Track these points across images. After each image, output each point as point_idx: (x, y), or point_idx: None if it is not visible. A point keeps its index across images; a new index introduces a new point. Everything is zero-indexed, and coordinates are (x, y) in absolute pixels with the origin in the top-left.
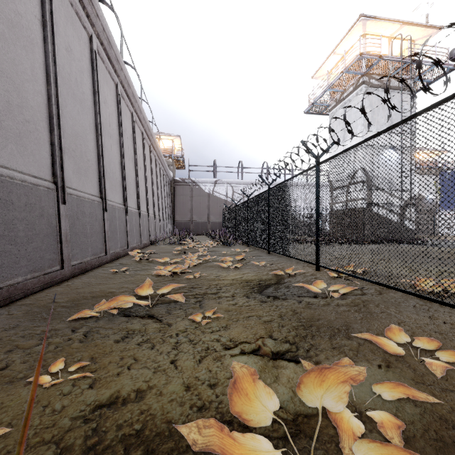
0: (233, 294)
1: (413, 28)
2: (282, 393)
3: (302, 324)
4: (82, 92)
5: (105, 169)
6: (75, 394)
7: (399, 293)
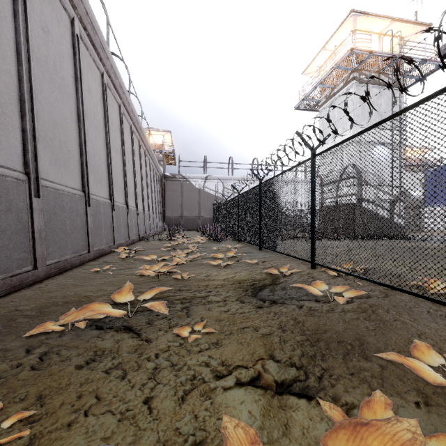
0: (225, 298)
1: (402, 25)
2: None
3: (307, 338)
4: (62, 77)
5: (89, 161)
6: None
7: (406, 295)
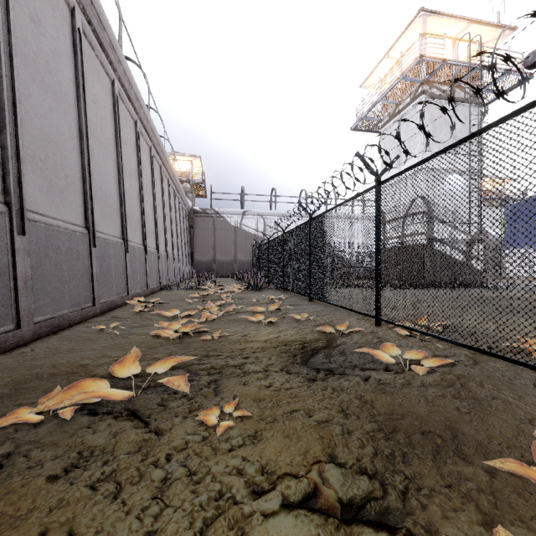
0: (266, 367)
1: (482, 28)
2: None
3: (379, 427)
4: (58, 81)
5: (94, 190)
6: None
7: (501, 361)
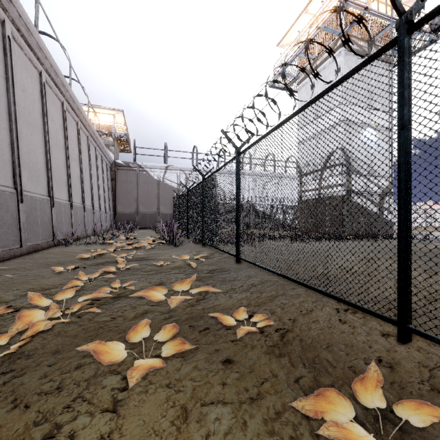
0: None
1: None
2: None
3: None
4: None
5: None
6: None
7: None
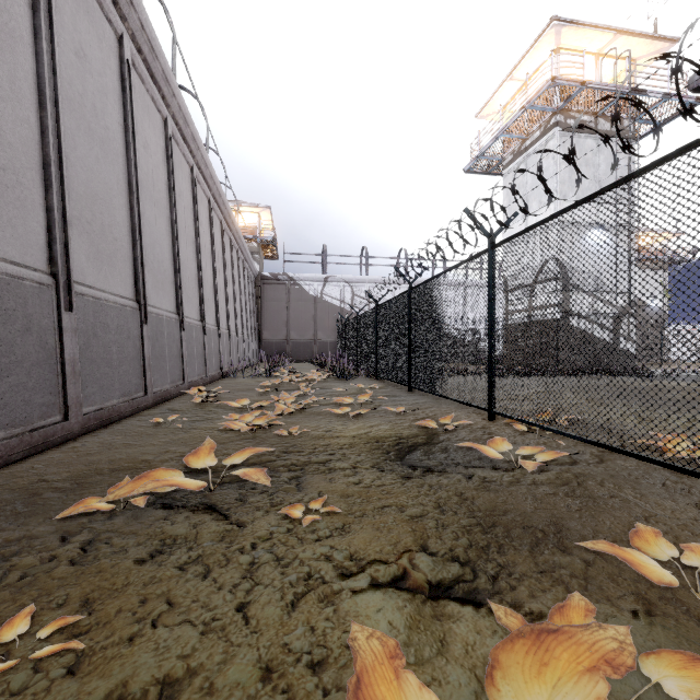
0: (355, 464)
1: (633, 40)
2: (457, 684)
3: (478, 522)
4: (105, 126)
5: (145, 255)
6: (32, 694)
7: (632, 460)
